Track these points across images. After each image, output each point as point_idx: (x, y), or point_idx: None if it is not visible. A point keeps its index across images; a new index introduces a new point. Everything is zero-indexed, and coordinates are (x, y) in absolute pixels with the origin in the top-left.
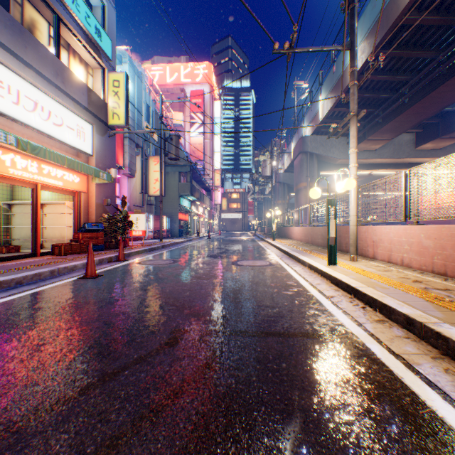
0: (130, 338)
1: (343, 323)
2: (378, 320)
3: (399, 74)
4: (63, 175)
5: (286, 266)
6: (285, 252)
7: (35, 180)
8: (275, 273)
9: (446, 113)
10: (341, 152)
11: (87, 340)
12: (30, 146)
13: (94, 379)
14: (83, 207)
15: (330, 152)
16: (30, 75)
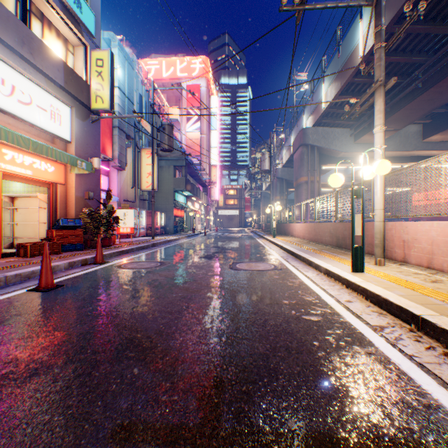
0: None
1: (439, 403)
2: None
3: (414, 55)
4: (33, 163)
5: (296, 271)
6: (290, 251)
7: None
8: (285, 282)
9: None
10: (344, 144)
11: None
12: None
13: None
14: (59, 201)
15: (332, 144)
16: None
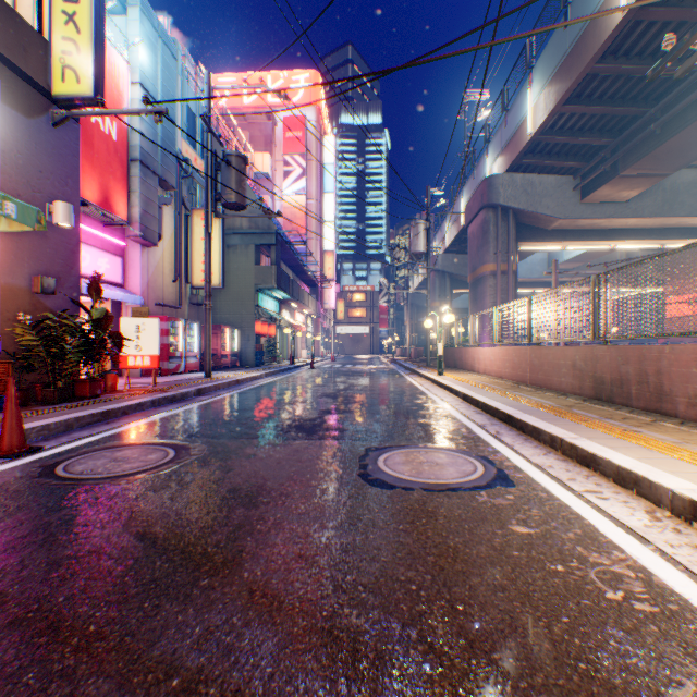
0: None
1: None
2: None
3: None
4: None
5: (568, 496)
6: (497, 412)
7: None
8: (581, 574)
9: None
10: (562, 205)
11: None
12: None
13: None
14: None
15: (541, 205)
16: None
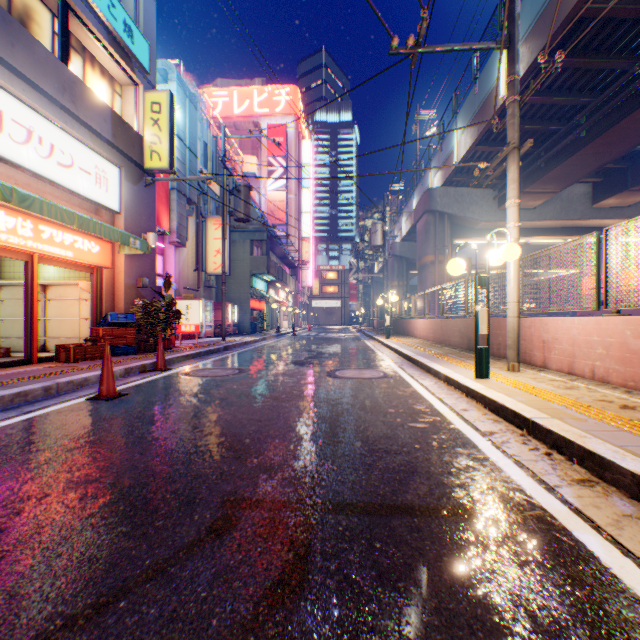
0: (145, 519)
1: (520, 487)
2: (581, 480)
3: (573, 94)
4: (74, 242)
5: (410, 380)
6: (406, 356)
7: (28, 248)
8: (394, 390)
9: (639, 154)
10: (485, 211)
11: (66, 523)
12: (16, 194)
13: (54, 623)
14: (106, 290)
15: (468, 211)
16: (19, 87)
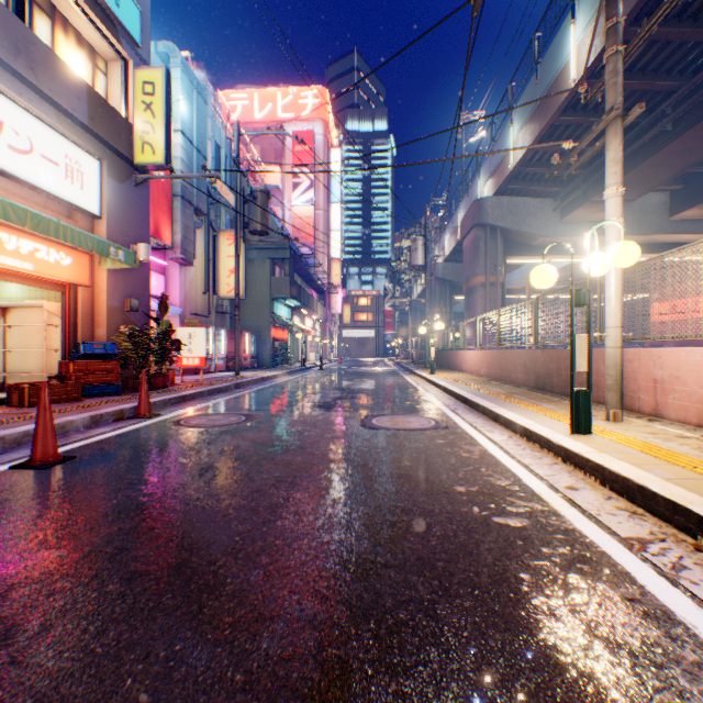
0: None
1: None
2: None
3: (659, 77)
4: (35, 251)
5: (473, 432)
6: (460, 397)
7: None
8: (456, 450)
9: None
10: (544, 225)
11: None
12: None
13: None
14: (81, 314)
15: (525, 225)
16: None
